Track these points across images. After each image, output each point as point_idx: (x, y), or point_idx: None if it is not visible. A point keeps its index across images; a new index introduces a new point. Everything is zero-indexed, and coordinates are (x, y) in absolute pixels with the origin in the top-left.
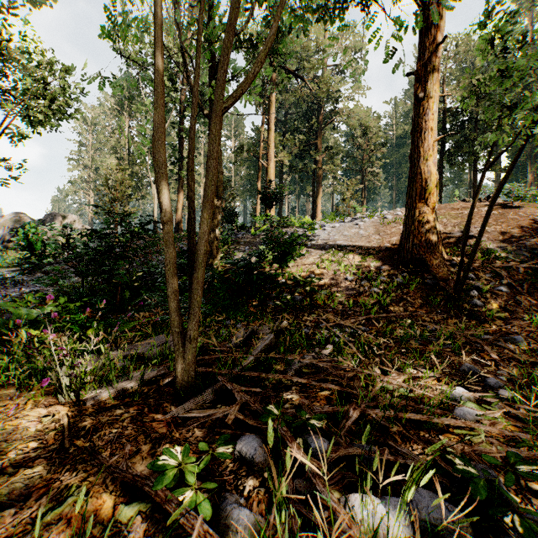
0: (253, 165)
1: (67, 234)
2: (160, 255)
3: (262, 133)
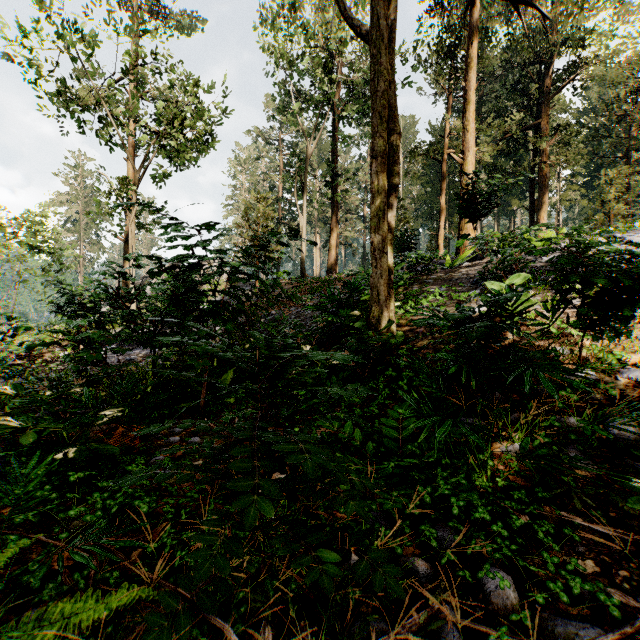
0: (429, 180)
1: (114, 270)
2: (300, 306)
3: (448, 122)
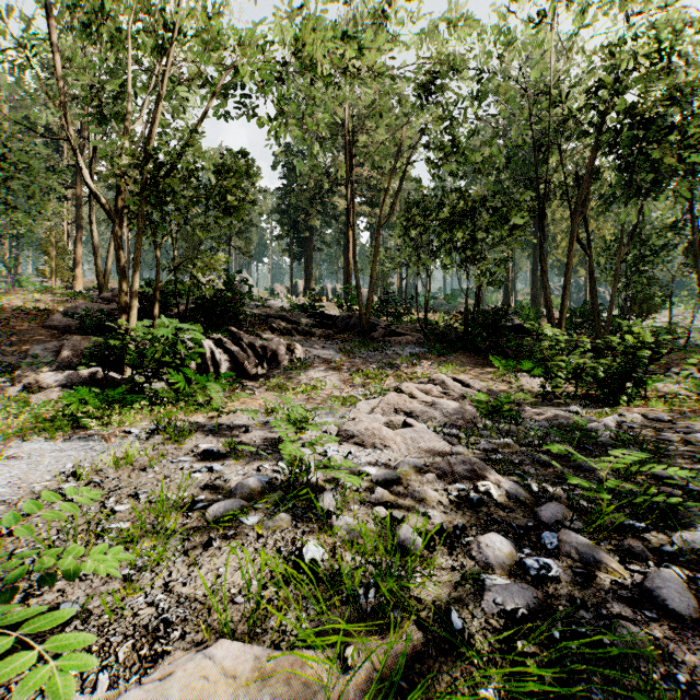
0: None
1: None
2: None
3: None
